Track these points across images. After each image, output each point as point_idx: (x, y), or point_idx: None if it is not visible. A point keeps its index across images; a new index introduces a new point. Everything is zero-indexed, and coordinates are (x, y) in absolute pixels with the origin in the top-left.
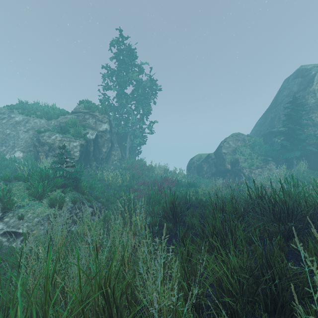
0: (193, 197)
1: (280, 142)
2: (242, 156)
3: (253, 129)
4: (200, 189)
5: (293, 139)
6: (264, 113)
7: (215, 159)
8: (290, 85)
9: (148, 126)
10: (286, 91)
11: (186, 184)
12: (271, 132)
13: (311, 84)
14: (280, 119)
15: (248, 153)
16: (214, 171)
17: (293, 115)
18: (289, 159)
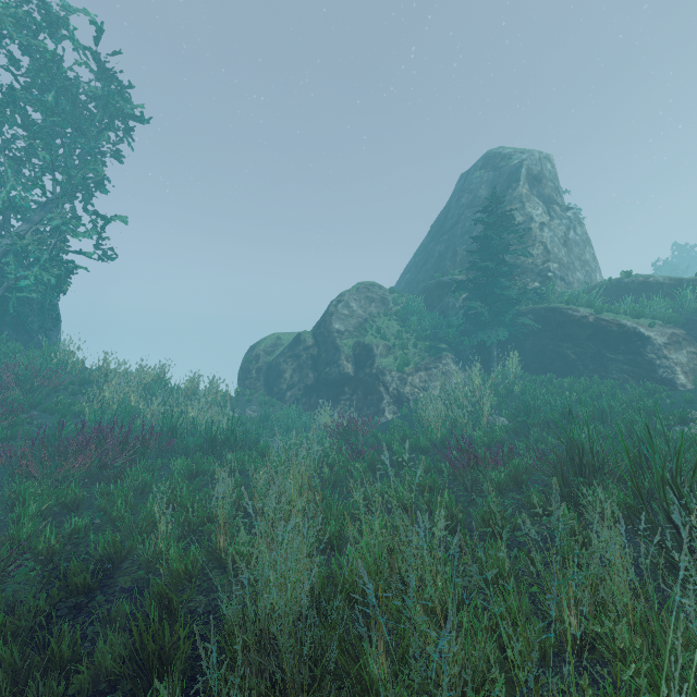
0: (164, 552)
1: (465, 306)
2: (381, 340)
3: (402, 280)
4: (213, 498)
5: (494, 298)
6: (421, 246)
7: (316, 347)
8: (473, 184)
9: (86, 231)
10: (467, 197)
11: (200, 441)
12: (441, 284)
13: (516, 184)
14: (458, 256)
15: (394, 332)
16: (313, 380)
17: (491, 240)
18: (484, 348)
